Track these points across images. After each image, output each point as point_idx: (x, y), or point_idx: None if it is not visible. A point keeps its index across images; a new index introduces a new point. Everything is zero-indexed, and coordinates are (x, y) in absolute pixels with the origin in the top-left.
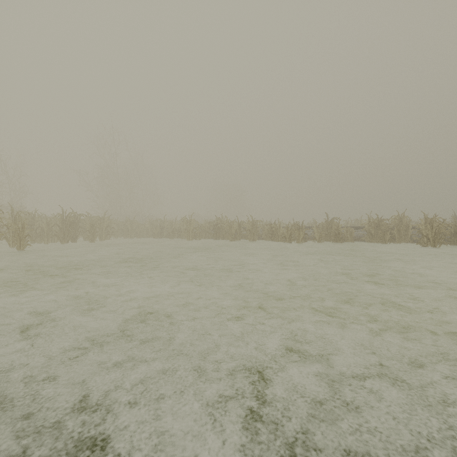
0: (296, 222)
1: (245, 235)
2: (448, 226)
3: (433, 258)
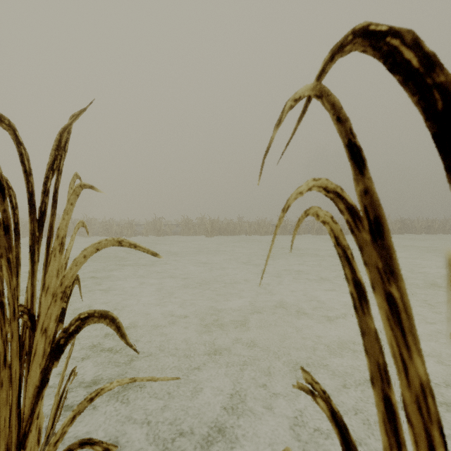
0: (131, 220)
1: (81, 232)
2: (217, 224)
3: (211, 244)
